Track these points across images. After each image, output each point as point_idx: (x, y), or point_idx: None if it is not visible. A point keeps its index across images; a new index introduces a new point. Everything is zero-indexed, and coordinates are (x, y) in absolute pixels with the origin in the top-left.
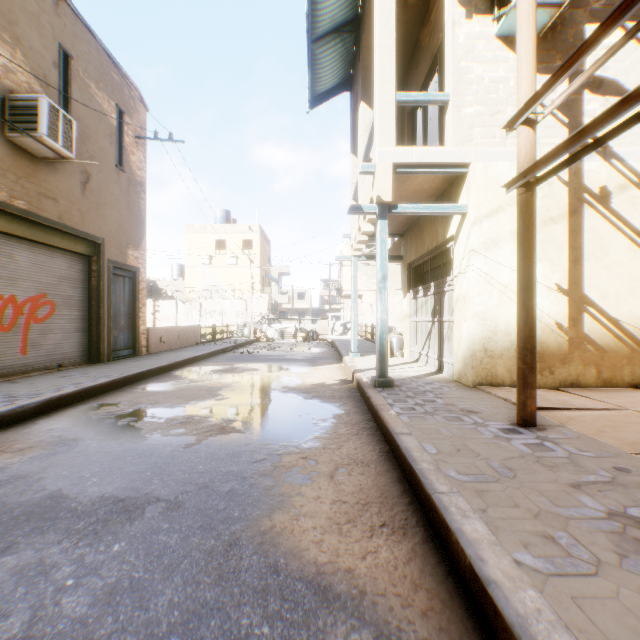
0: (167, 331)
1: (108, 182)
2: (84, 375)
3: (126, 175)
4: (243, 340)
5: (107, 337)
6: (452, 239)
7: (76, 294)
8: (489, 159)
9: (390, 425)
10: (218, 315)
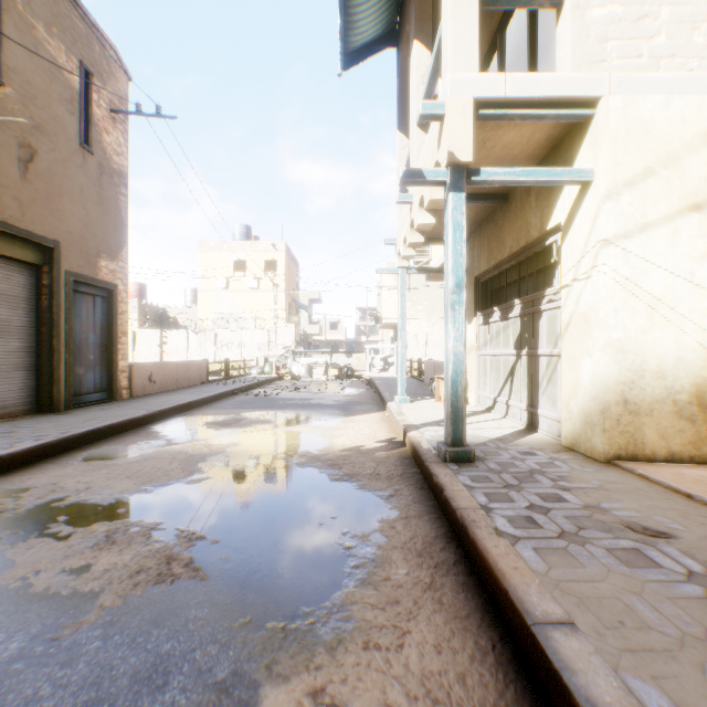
0: (160, 368)
1: (67, 165)
2: (6, 435)
3: (96, 159)
4: (262, 378)
5: (65, 377)
6: (556, 231)
7: (16, 317)
8: (630, 92)
9: (510, 583)
10: (236, 348)
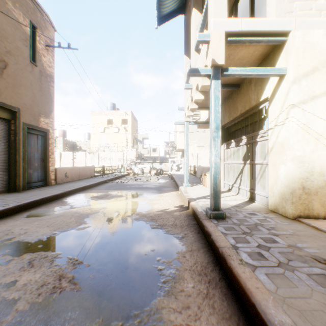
0: (70, 169)
1: (23, 71)
2: None
3: (38, 69)
4: (120, 174)
5: (22, 174)
6: (265, 101)
7: None
8: (306, 28)
9: (255, 299)
10: (108, 160)
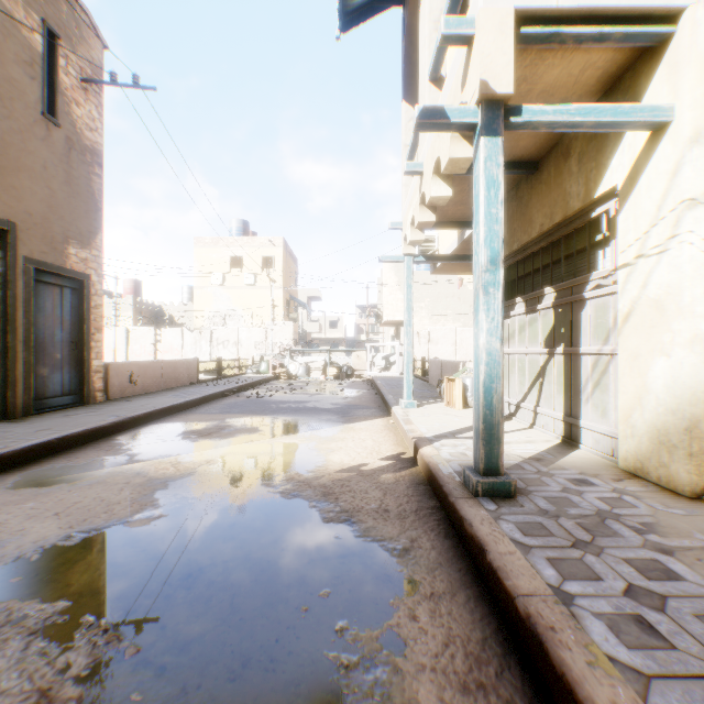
0: (142, 367)
1: (25, 136)
2: None
3: (64, 133)
4: (257, 378)
5: (23, 378)
6: (608, 197)
7: None
8: None
9: None
10: (232, 346)
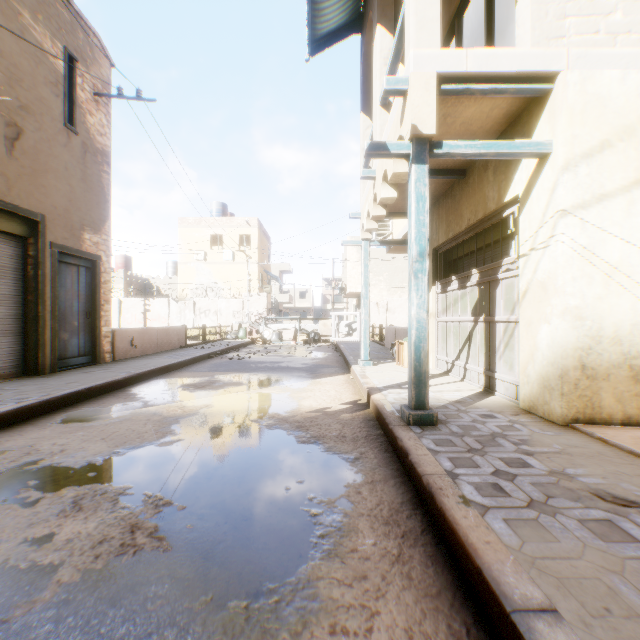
0: (141, 333)
1: (52, 144)
2: None
3: (80, 139)
4: (236, 342)
5: (50, 342)
6: (513, 203)
7: (3, 286)
8: (588, 67)
9: (483, 560)
10: (213, 315)
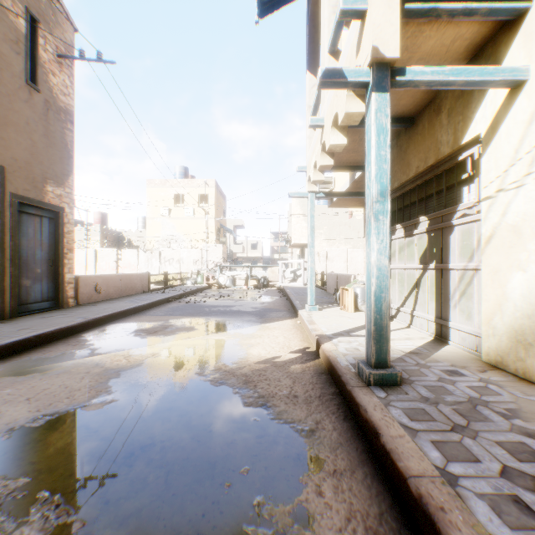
0: (105, 279)
1: (12, 99)
2: None
3: (43, 97)
4: (194, 287)
5: (10, 288)
6: (472, 144)
7: None
8: None
9: None
10: (176, 263)
